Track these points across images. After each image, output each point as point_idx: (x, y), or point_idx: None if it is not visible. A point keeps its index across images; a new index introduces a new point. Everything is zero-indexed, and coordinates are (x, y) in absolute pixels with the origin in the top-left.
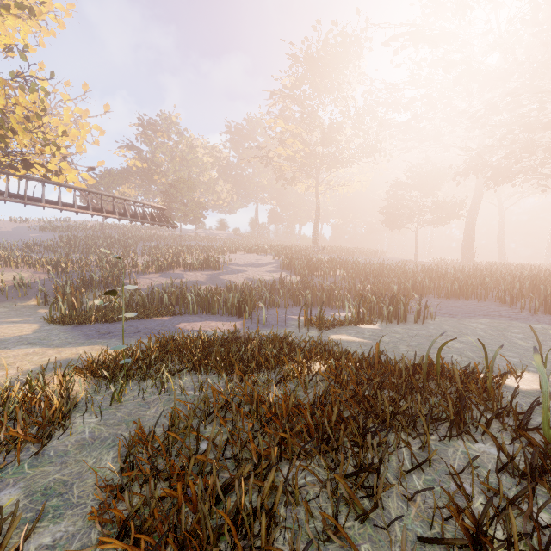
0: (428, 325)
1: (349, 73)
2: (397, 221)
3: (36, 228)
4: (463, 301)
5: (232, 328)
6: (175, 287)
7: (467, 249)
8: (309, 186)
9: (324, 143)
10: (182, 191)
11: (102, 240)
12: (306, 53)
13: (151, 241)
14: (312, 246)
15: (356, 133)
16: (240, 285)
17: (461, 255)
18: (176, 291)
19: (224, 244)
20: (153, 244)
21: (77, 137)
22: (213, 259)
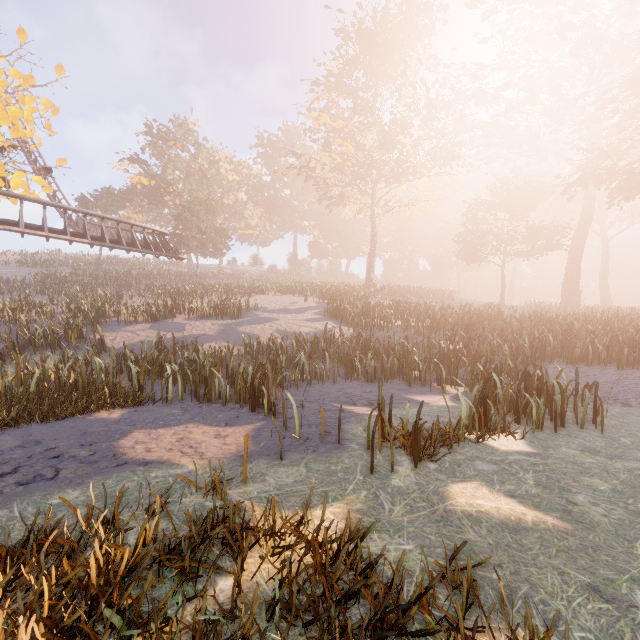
0: (609, 431)
1: (415, 56)
2: (477, 253)
3: (13, 262)
4: (616, 371)
5: (229, 452)
6: (167, 345)
7: (570, 289)
8: (361, 208)
9: (383, 145)
10: (198, 215)
11: (92, 277)
12: (360, 26)
13: (161, 279)
14: (367, 285)
15: (427, 132)
16: (266, 342)
17: (563, 296)
18: (144, 360)
19: (252, 282)
20: (160, 282)
21: (18, 119)
22: (230, 303)
